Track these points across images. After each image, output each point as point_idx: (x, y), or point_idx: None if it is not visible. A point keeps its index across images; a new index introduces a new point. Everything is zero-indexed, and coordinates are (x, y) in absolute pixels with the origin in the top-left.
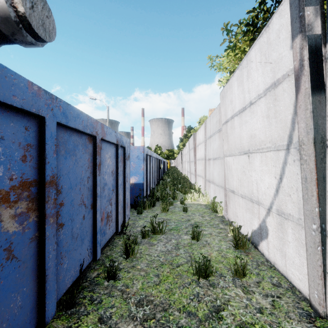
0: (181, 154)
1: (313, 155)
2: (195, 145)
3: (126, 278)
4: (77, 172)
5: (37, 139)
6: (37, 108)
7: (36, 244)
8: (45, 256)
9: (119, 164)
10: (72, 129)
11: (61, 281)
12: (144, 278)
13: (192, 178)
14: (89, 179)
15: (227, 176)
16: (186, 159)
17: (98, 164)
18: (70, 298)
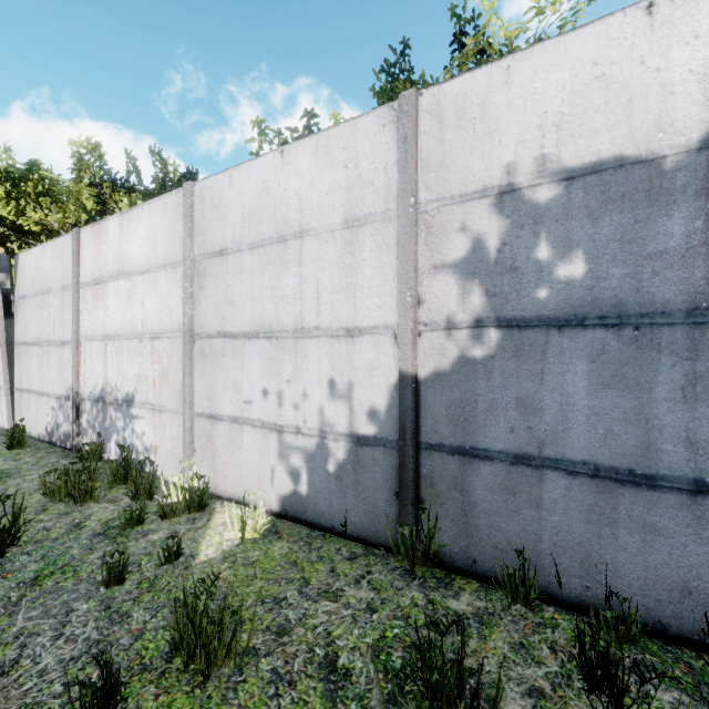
0: None
1: (6, 350)
2: None
3: None
4: None
5: None
6: None
7: None
8: None
9: None
10: None
11: None
12: None
13: None
14: None
15: None
16: None
17: None
18: None
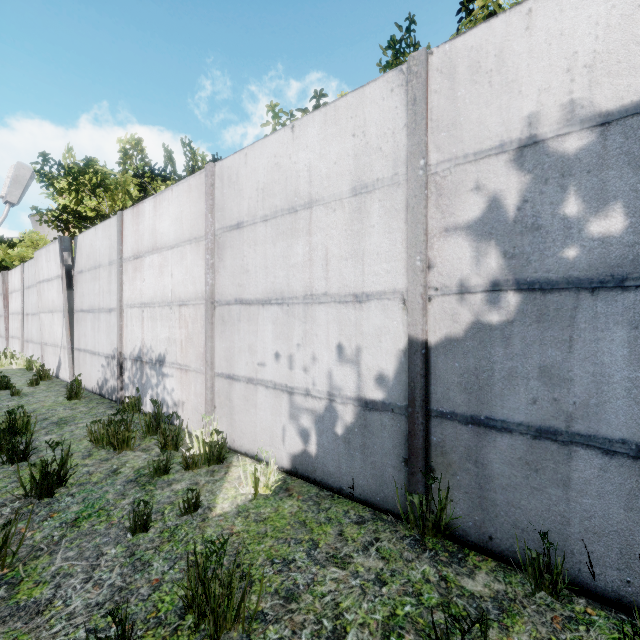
0: None
1: (68, 316)
2: (6, 290)
3: None
4: None
5: None
6: None
7: None
8: None
9: None
10: None
11: None
12: None
13: (1, 343)
14: None
15: (43, 331)
16: None
17: None
18: None
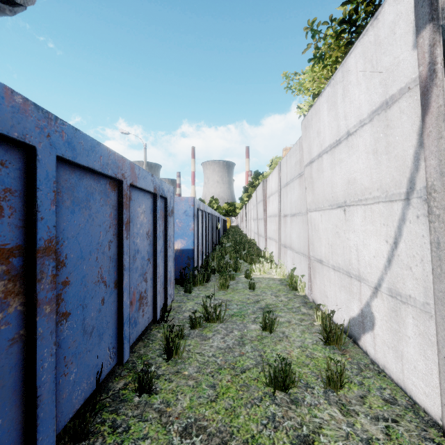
0: (245, 208)
1: None
2: (264, 196)
3: (167, 391)
4: (92, 233)
5: (23, 182)
6: (21, 132)
7: (21, 347)
8: (37, 366)
9: (157, 222)
10: (83, 168)
11: (65, 401)
12: (193, 391)
13: (261, 241)
14: (111, 243)
15: (312, 239)
16: (252, 216)
17: (125, 222)
18: (81, 423)
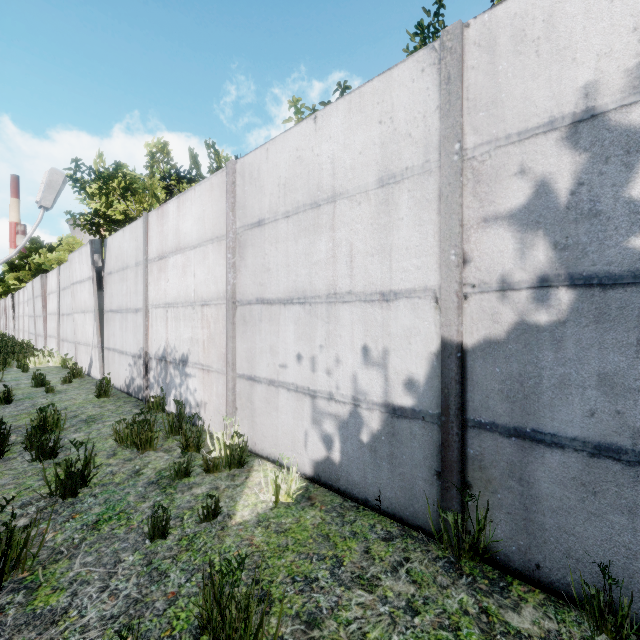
0: (12, 299)
1: (98, 316)
2: (44, 292)
3: None
4: None
5: None
6: None
7: None
8: None
9: None
10: None
11: None
12: None
13: (40, 342)
14: None
15: (76, 331)
16: (27, 311)
17: None
18: None
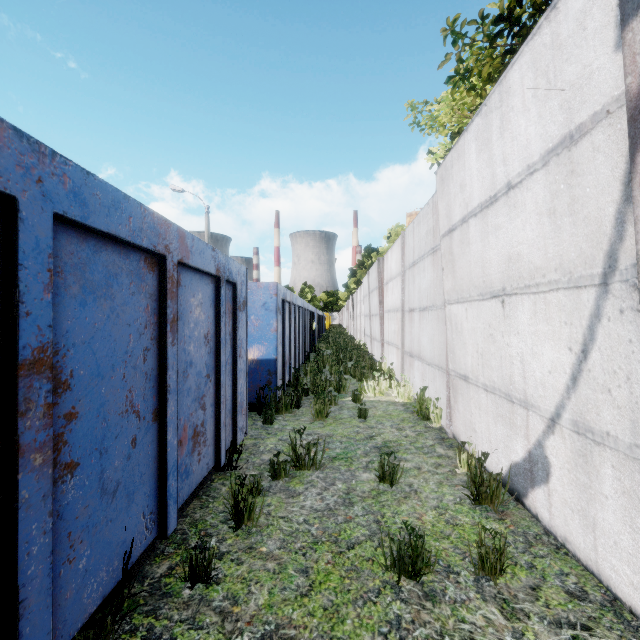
0: (352, 300)
1: None
2: (380, 282)
3: (234, 578)
4: (116, 337)
5: None
6: None
7: None
8: (18, 552)
9: (221, 319)
10: (100, 235)
11: (69, 603)
12: (274, 578)
13: (375, 347)
14: (148, 352)
15: (452, 345)
16: (362, 311)
17: (170, 320)
18: (99, 633)
